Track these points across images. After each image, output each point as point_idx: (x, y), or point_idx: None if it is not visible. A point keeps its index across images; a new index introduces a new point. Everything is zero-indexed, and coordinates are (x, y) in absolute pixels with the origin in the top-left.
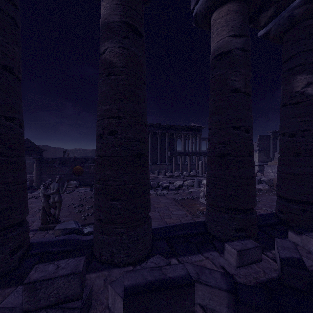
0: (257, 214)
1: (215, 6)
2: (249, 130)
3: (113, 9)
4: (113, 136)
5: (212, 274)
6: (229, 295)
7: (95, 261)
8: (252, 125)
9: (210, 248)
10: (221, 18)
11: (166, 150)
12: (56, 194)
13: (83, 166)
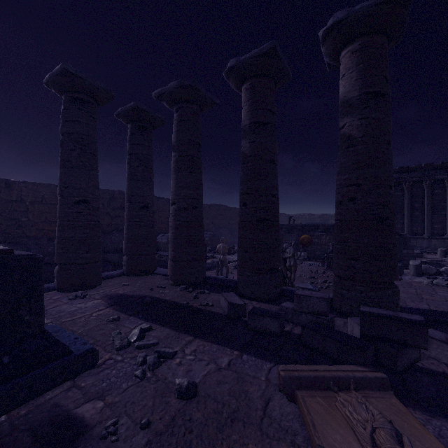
0: None
1: None
2: None
3: (352, 86)
4: (352, 202)
5: None
6: None
7: (334, 311)
8: None
9: None
10: None
11: None
12: (292, 258)
13: (312, 235)
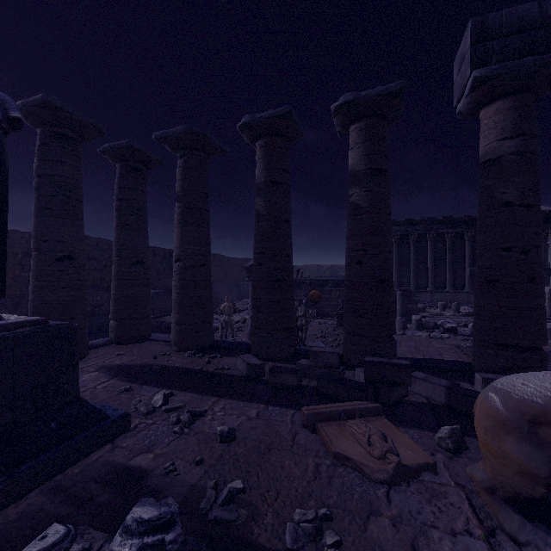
0: (545, 357)
1: (480, 105)
2: (528, 251)
3: (359, 160)
4: (359, 265)
5: (440, 380)
6: (446, 389)
7: (344, 365)
8: (535, 244)
9: (463, 380)
10: (488, 119)
11: (464, 265)
12: (303, 317)
13: (322, 291)
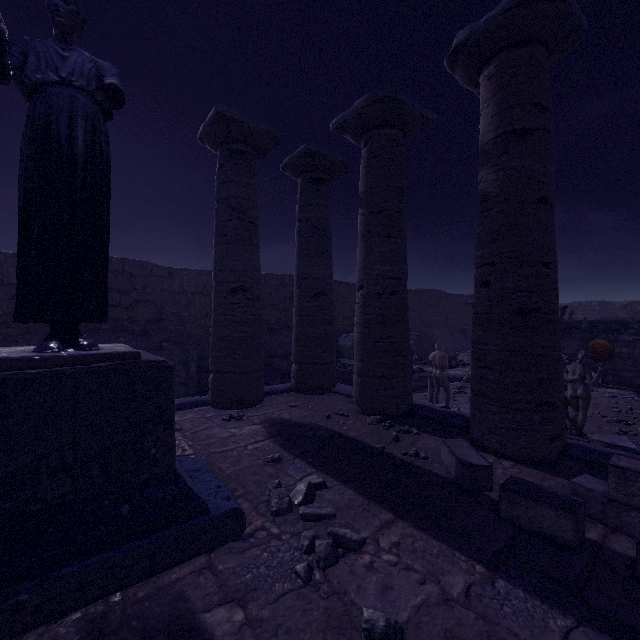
0: None
1: None
2: None
3: None
4: None
5: None
6: None
7: None
8: None
9: None
10: None
11: None
12: (578, 383)
13: (614, 340)
